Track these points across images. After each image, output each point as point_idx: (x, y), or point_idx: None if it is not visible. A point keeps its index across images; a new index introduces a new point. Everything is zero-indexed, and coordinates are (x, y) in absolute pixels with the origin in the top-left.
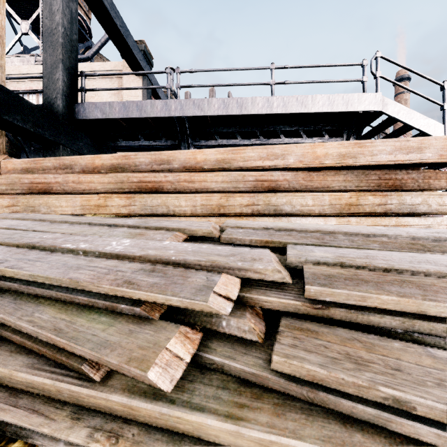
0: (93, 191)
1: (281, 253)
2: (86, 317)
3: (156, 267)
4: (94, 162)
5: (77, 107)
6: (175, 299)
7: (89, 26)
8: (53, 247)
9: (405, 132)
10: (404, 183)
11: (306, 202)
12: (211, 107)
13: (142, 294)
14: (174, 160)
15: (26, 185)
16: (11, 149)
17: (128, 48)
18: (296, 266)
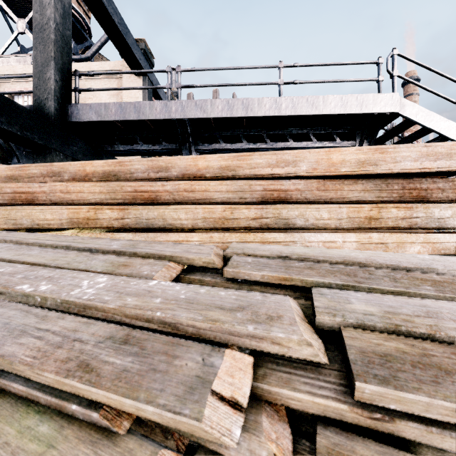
0: (83, 202)
1: (302, 294)
2: (19, 423)
3: (132, 333)
4: (85, 169)
5: (70, 109)
6: (150, 410)
7: (88, 25)
8: (4, 289)
9: (423, 135)
10: (430, 193)
11: (321, 215)
12: (214, 109)
13: (100, 394)
14: (173, 167)
15: (9, 195)
16: (2, 153)
17: (127, 46)
18: (329, 327)
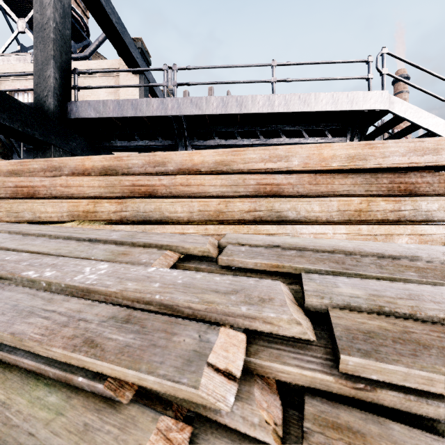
0: (83, 195)
1: (293, 281)
2: (29, 394)
3: (133, 313)
4: (84, 164)
5: (69, 106)
6: (151, 379)
7: (86, 24)
8: (11, 275)
9: (411, 132)
10: (417, 187)
11: (312, 208)
12: (209, 106)
13: (105, 366)
14: (169, 162)
15: (11, 189)
16: (3, 149)
17: (125, 45)
18: (317, 309)
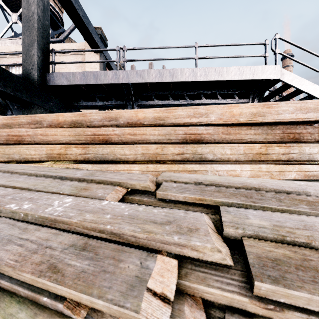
0: (57, 142)
1: (213, 210)
2: (4, 311)
3: (89, 241)
4: (58, 119)
5: (48, 76)
6: (101, 303)
7: (61, 17)
8: None
9: (296, 95)
10: (302, 136)
11: (225, 151)
12: (150, 76)
13: (64, 291)
14: (120, 117)
15: (4, 137)
16: (0, 107)
17: (89, 32)
18: (233, 237)
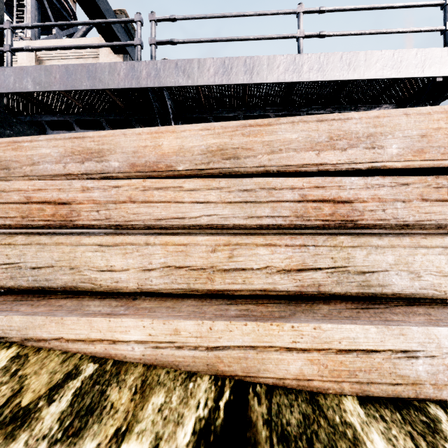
0: None
1: None
2: None
3: None
4: None
5: None
6: None
7: (73, 9)
8: None
9: None
10: None
11: None
12: (203, 73)
13: None
14: (111, 150)
15: None
16: None
17: (100, 13)
18: None
